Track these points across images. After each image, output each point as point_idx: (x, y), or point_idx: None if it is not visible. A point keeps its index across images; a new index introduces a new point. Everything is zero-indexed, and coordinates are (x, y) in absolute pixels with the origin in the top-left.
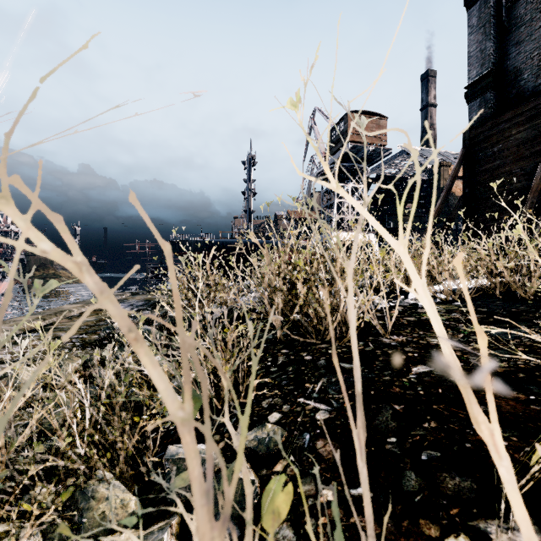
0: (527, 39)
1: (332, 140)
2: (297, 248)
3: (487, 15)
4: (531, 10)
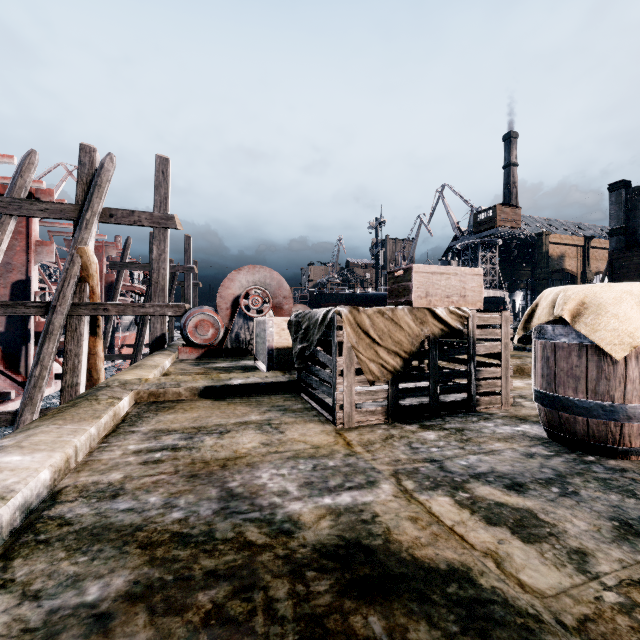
0: (639, 217)
1: (478, 221)
2: None
3: (620, 200)
4: None
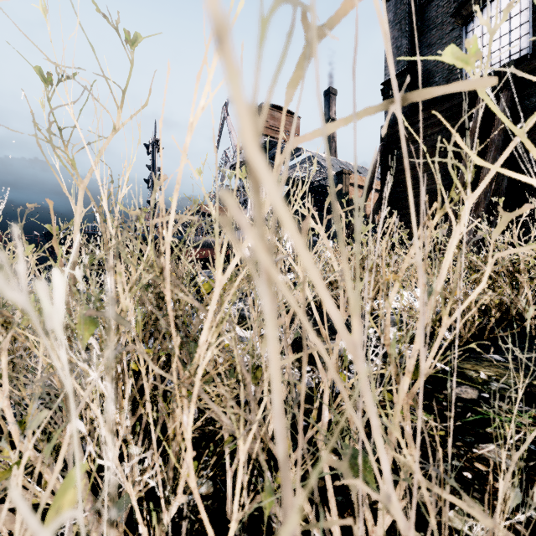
0: (438, 42)
1: None
2: (208, 246)
3: (403, 12)
4: (442, 14)
